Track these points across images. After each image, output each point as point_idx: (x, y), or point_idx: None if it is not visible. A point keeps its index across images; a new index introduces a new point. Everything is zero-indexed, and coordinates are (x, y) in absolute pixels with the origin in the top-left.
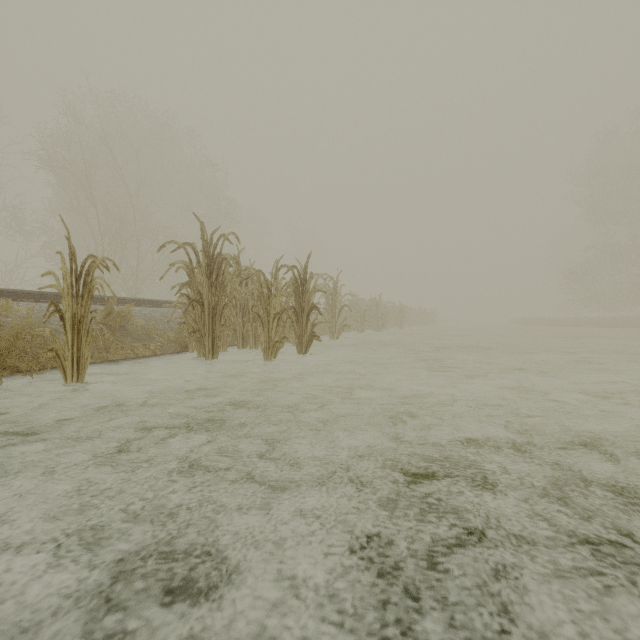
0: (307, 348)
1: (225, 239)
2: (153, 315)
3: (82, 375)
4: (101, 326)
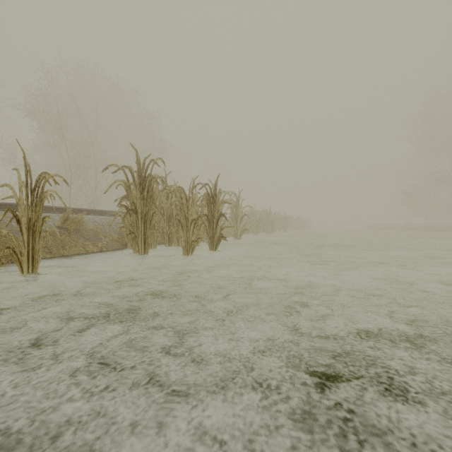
0: (217, 246)
1: (154, 163)
2: (102, 221)
3: (36, 268)
4: (53, 229)
